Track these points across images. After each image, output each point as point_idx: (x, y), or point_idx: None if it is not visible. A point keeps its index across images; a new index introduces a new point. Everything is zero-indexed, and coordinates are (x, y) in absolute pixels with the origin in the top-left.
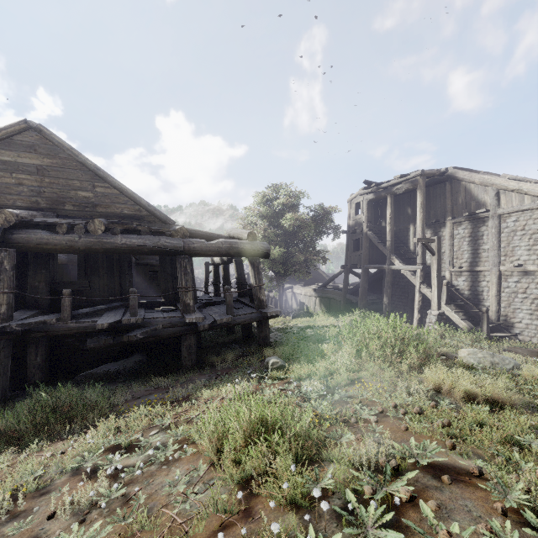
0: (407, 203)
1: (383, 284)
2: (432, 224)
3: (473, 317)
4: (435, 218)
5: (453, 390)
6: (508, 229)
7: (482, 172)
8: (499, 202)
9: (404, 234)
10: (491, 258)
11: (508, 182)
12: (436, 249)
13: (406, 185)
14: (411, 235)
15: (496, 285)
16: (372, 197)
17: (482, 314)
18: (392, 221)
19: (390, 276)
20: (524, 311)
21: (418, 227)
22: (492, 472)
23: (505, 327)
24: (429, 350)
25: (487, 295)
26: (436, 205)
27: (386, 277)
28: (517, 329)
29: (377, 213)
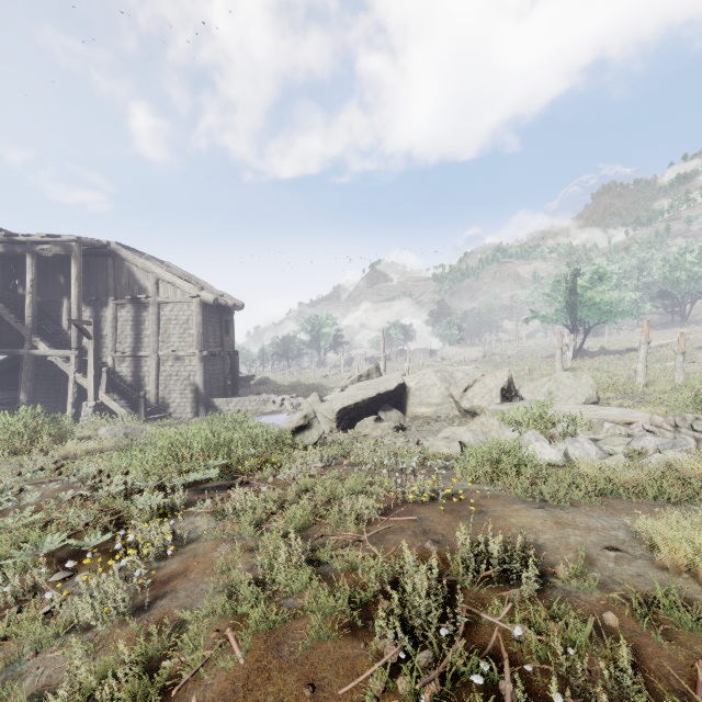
0: (59, 268)
1: (21, 376)
2: (93, 302)
3: (136, 403)
4: (96, 294)
5: (78, 453)
6: (165, 317)
7: (148, 256)
8: (159, 290)
9: (55, 308)
10: (152, 344)
11: (166, 274)
12: (94, 333)
13: (56, 248)
14: (65, 312)
15: (156, 370)
16: (0, 249)
17: (141, 399)
18: (35, 290)
19: (32, 365)
20: (177, 391)
21: (73, 304)
22: (75, 468)
23: (163, 408)
24: (65, 432)
25: (149, 380)
26: (98, 280)
27: (25, 366)
28: (172, 409)
29: (9, 272)
